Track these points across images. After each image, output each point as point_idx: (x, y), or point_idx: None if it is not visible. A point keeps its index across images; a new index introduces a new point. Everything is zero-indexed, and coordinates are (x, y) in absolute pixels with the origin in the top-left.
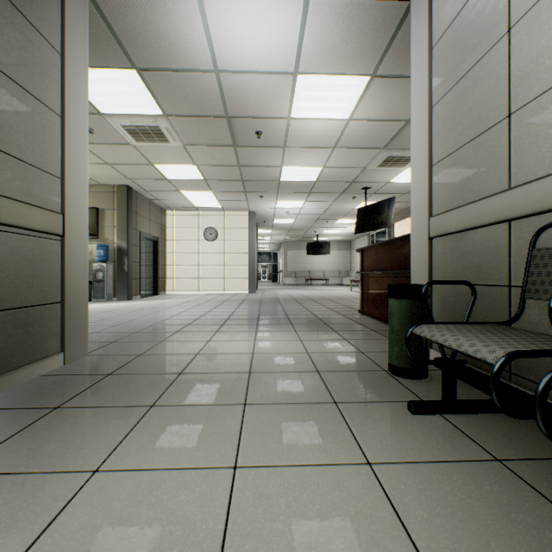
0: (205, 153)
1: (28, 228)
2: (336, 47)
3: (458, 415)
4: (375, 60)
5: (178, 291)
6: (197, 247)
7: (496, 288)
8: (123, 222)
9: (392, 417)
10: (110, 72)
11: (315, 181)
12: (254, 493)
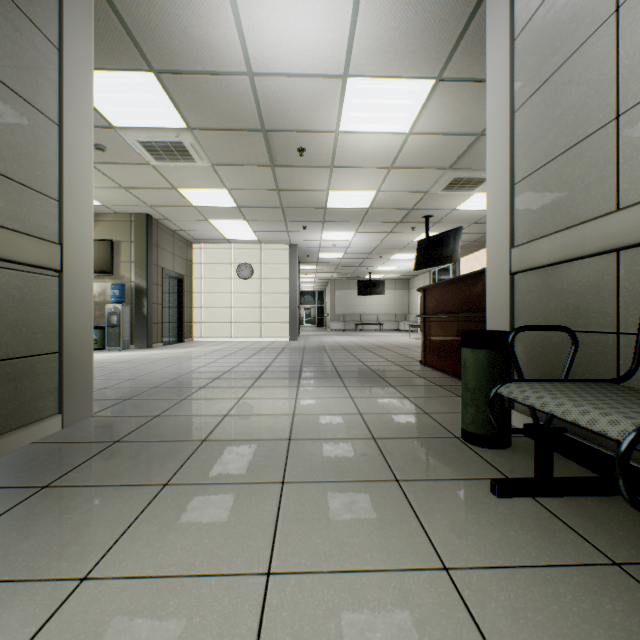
0: (238, 175)
1: (14, 260)
2: (395, 43)
3: (555, 498)
4: (441, 60)
5: (207, 337)
6: (230, 287)
7: (599, 335)
8: (142, 256)
9: (471, 501)
10: (123, 75)
11: (367, 208)
12: (294, 614)
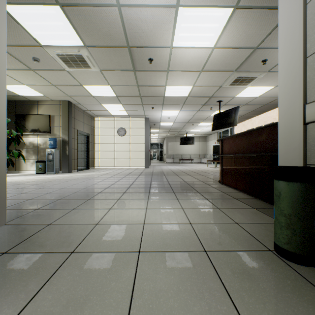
0: (115, 77)
1: None
2: None
3: None
4: None
5: (102, 166)
6: (113, 140)
7: None
8: (66, 123)
9: None
10: (41, 8)
11: (187, 96)
12: None
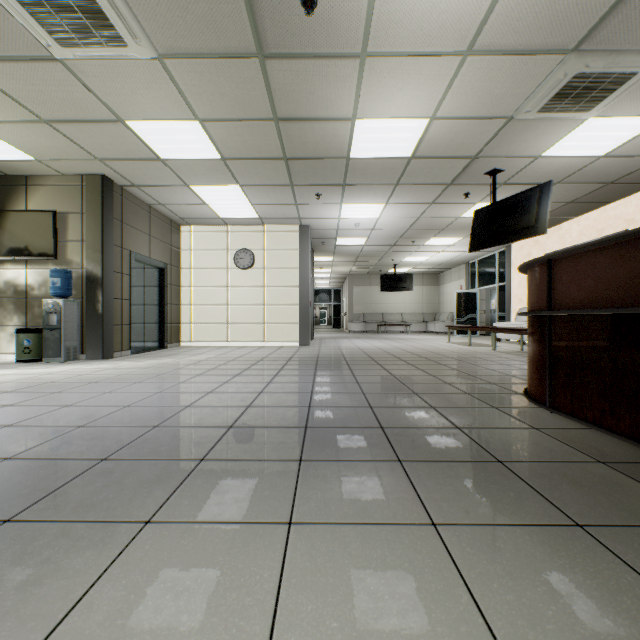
0: (208, 84)
1: None
2: None
3: None
4: None
5: (198, 342)
6: (225, 279)
7: None
8: (96, 233)
9: None
10: None
11: (409, 157)
12: None
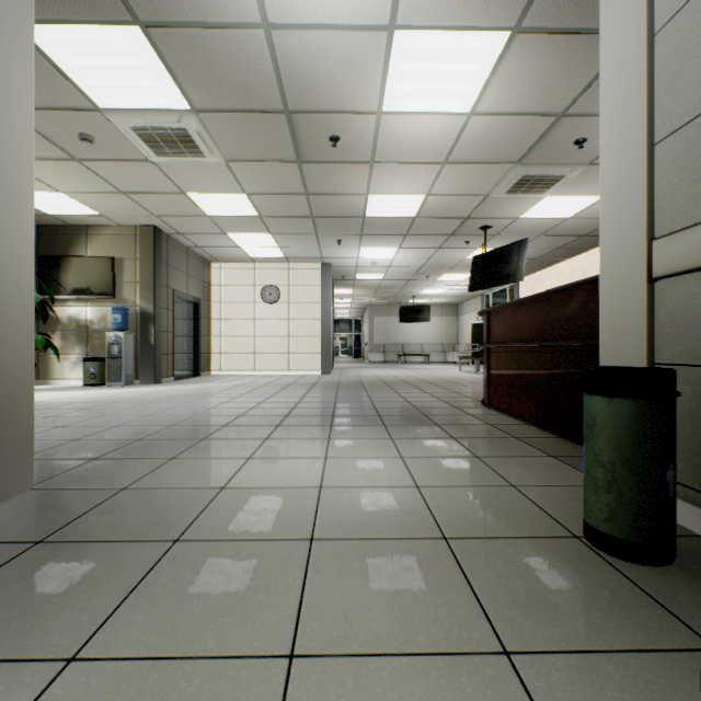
0: (258, 175)
1: None
2: None
3: None
4: None
5: (228, 370)
6: (253, 312)
7: None
8: (149, 276)
9: None
10: (101, 30)
11: (414, 217)
12: None
